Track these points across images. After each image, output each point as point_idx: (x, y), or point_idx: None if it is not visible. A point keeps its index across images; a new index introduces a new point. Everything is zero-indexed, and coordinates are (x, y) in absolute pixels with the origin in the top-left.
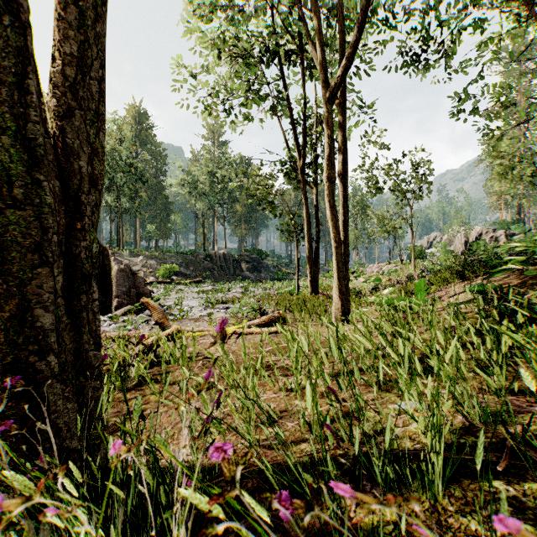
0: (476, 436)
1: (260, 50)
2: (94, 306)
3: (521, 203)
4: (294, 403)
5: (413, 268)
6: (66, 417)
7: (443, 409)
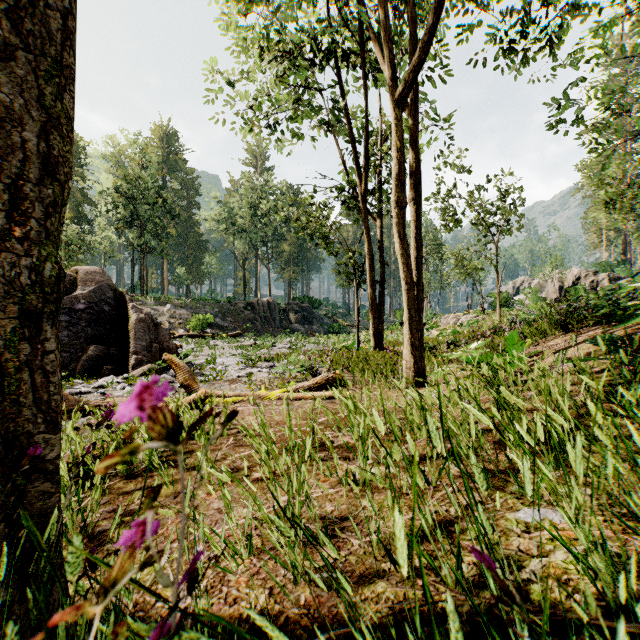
0: None
1: (312, 49)
2: (46, 362)
3: (627, 240)
4: (360, 504)
5: (498, 319)
6: None
7: None
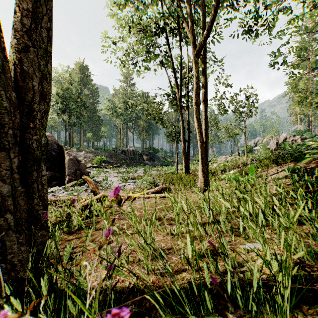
0: (305, 270)
1: (154, 27)
2: (42, 180)
3: (310, 120)
4: (176, 243)
5: (246, 158)
6: (20, 256)
7: (294, 257)
